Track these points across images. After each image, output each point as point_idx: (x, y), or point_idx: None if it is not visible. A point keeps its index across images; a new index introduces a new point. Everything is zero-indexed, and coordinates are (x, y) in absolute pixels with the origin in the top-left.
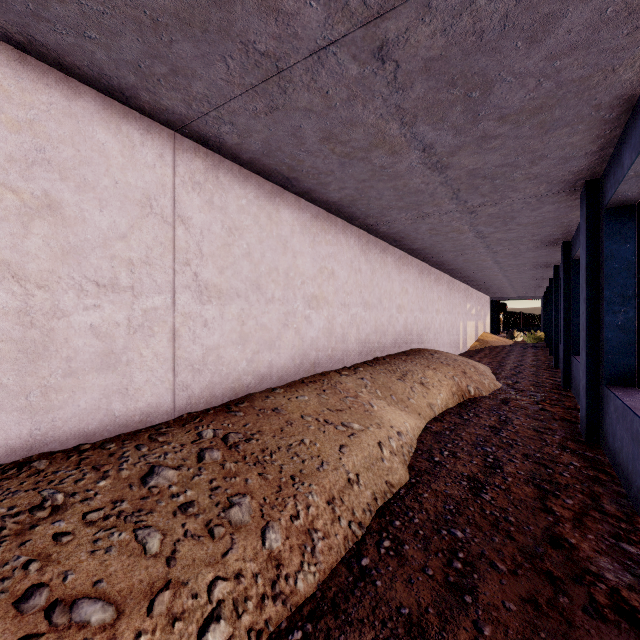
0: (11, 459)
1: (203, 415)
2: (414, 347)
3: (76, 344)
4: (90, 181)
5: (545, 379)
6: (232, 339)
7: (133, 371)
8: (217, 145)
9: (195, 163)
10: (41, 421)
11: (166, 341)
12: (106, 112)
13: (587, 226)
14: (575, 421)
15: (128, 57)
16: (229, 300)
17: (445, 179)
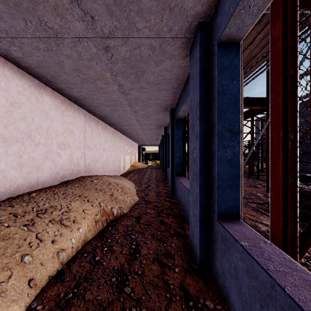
0: None
1: None
2: (81, 175)
3: None
4: None
5: (162, 189)
6: None
7: None
8: None
9: None
10: None
11: None
12: None
13: (200, 65)
14: (184, 234)
15: None
16: None
17: None
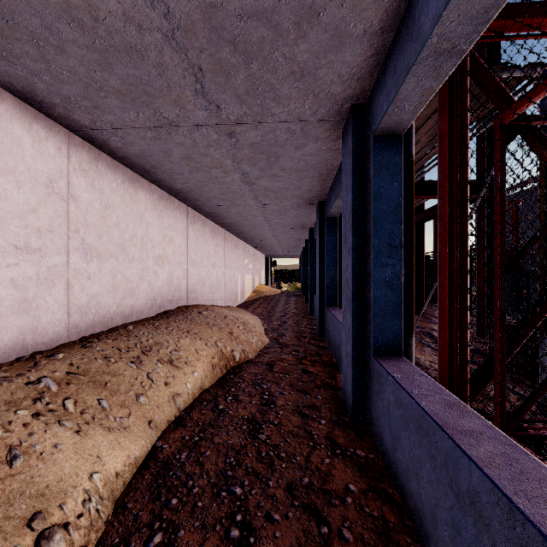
0: None
1: None
2: (183, 304)
3: None
4: None
5: (304, 328)
6: None
7: None
8: None
9: None
10: None
11: None
12: None
13: (353, 160)
14: (335, 385)
15: None
16: None
17: (169, 23)
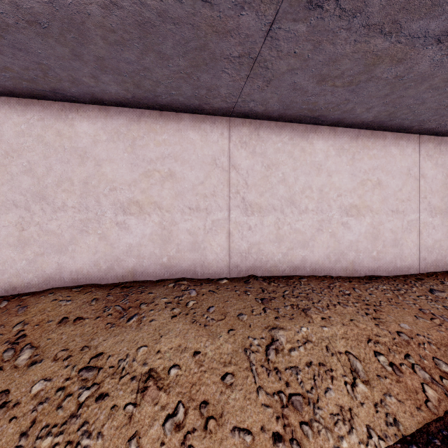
0: (369, 274)
1: (435, 274)
2: None
3: (385, 235)
4: (389, 170)
5: None
6: (447, 236)
7: (403, 248)
8: (443, 133)
9: (428, 146)
10: (376, 263)
11: (416, 236)
12: (394, 139)
13: None
14: None
15: (420, 119)
16: (446, 214)
17: None
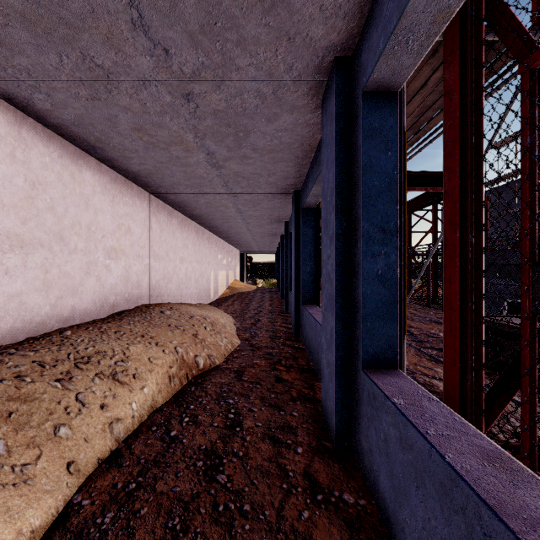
0: None
1: None
2: (144, 303)
3: None
4: None
5: (279, 327)
6: None
7: None
8: None
9: None
10: None
11: None
12: None
13: (337, 125)
14: (314, 397)
15: None
16: None
17: None
